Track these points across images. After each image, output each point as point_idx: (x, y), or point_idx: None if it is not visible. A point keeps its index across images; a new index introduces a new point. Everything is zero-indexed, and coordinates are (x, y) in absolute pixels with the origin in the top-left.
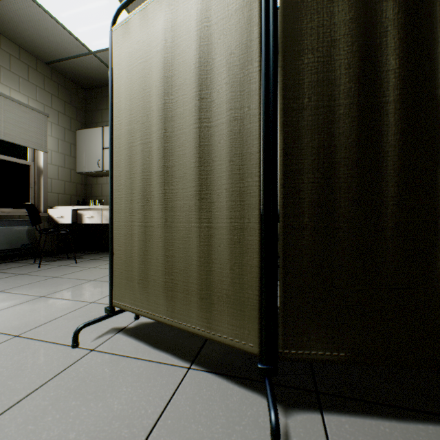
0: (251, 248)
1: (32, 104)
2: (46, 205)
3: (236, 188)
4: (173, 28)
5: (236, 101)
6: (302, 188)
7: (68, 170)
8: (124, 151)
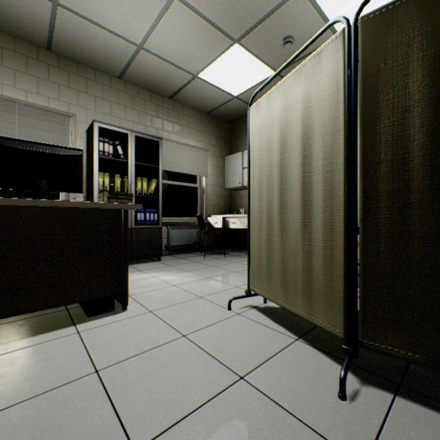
0: (338, 263)
1: (199, 145)
2: (206, 214)
3: (327, 219)
4: (286, 108)
5: (327, 159)
6: (378, 222)
7: (219, 187)
8: (256, 189)
